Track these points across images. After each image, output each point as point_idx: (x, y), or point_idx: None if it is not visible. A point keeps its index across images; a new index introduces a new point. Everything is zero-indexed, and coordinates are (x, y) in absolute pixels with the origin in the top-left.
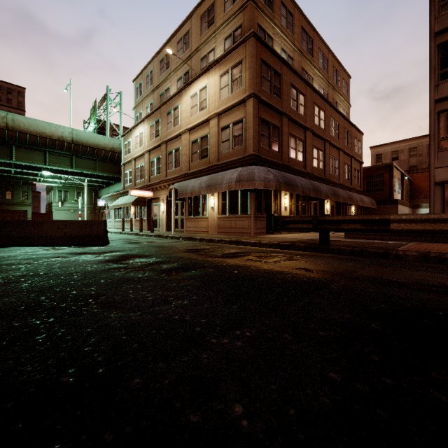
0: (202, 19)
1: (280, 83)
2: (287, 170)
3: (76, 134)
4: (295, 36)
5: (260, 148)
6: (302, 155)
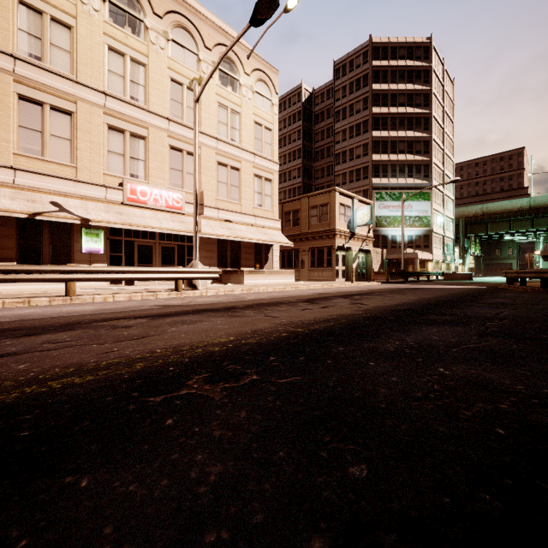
0: None
1: None
2: None
3: (533, 201)
4: None
5: None
6: None
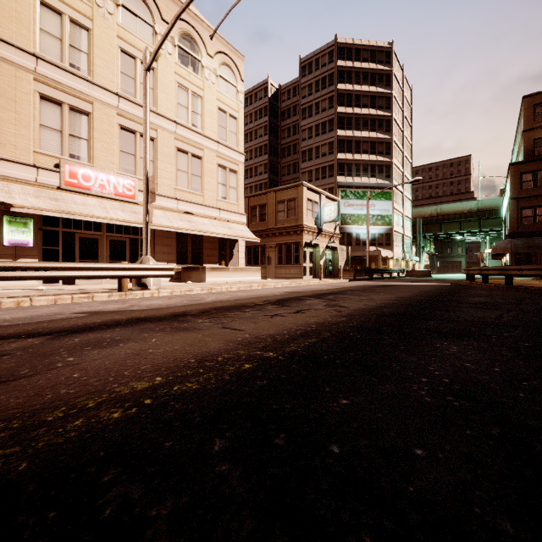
0: (519, 131)
1: None
2: None
3: (481, 204)
4: None
5: (521, 225)
6: None
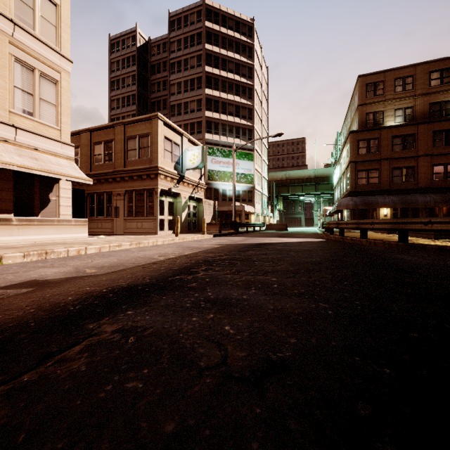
0: (351, 109)
1: (378, 143)
2: (385, 192)
3: (317, 172)
4: (416, 87)
5: (358, 185)
6: (412, 177)
